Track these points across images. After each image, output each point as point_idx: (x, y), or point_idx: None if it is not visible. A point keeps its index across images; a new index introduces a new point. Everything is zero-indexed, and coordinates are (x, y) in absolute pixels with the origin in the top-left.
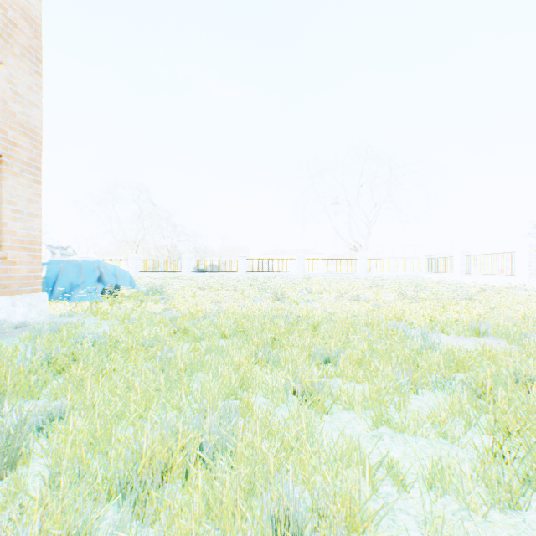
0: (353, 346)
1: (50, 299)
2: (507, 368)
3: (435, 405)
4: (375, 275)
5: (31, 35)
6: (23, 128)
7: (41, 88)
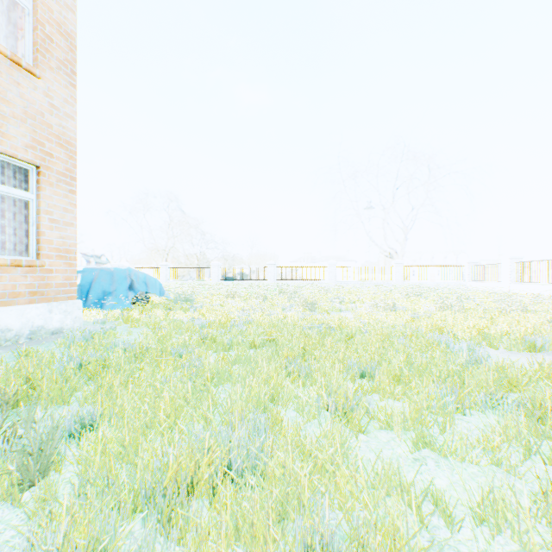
0: (390, 359)
1: (84, 306)
2: None
3: (485, 428)
4: (413, 284)
5: (66, 49)
6: (59, 140)
7: (76, 100)
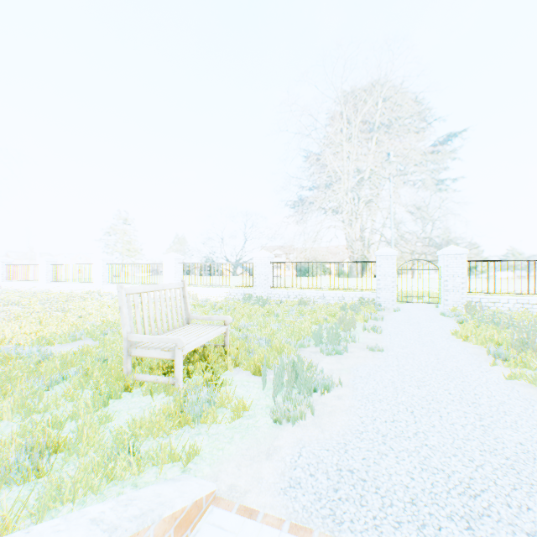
0: None
1: None
2: (98, 356)
3: (63, 390)
4: None
5: None
6: None
7: None
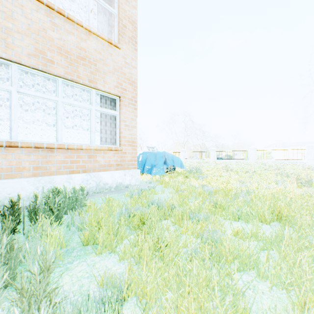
0: None
1: (142, 172)
2: None
3: None
4: None
5: (132, 30)
6: (129, 81)
7: (137, 57)
